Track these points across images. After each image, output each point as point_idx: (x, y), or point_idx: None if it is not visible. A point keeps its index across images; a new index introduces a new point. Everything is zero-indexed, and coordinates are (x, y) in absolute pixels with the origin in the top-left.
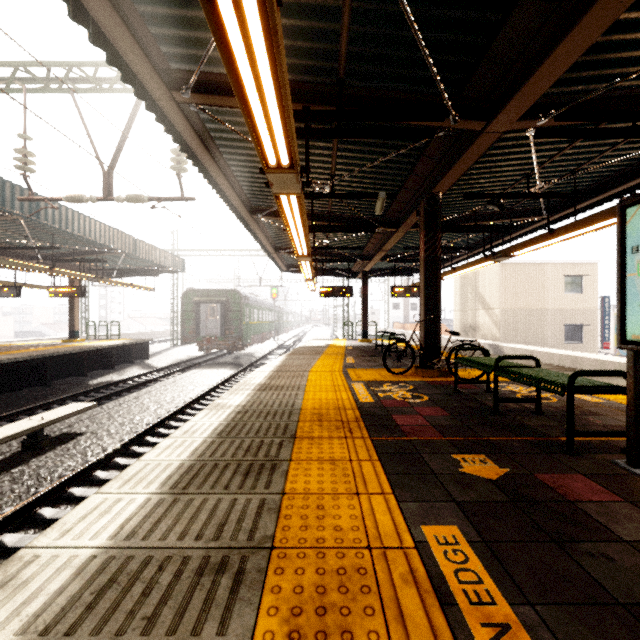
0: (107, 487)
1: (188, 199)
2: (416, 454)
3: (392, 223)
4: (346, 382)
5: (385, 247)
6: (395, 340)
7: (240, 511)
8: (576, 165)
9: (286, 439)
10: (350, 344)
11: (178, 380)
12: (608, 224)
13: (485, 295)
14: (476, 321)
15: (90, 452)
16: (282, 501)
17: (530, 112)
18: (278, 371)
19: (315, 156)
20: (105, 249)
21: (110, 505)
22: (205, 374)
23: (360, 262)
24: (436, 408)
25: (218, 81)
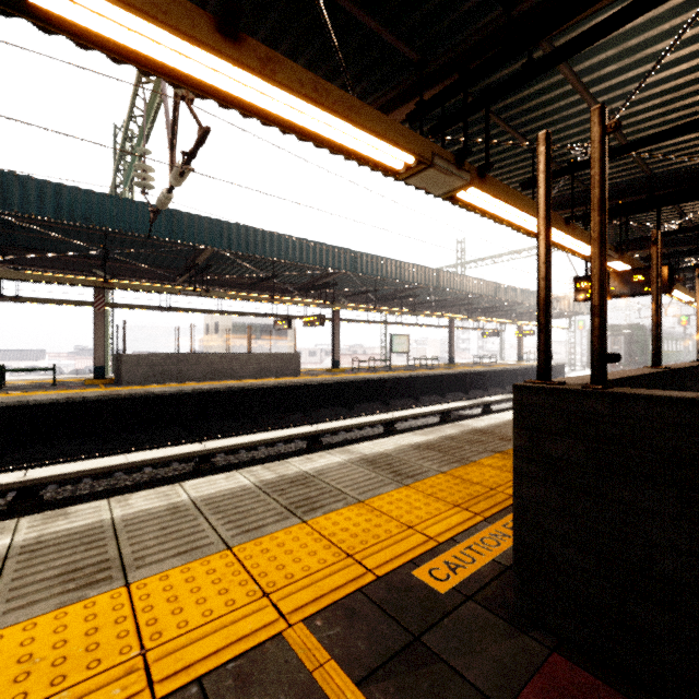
0: None
1: None
2: None
3: None
4: None
5: None
6: None
7: None
8: None
9: None
10: None
11: None
12: None
13: None
14: None
15: None
16: None
17: None
18: None
19: None
20: None
21: None
22: None
23: None
24: None
25: None
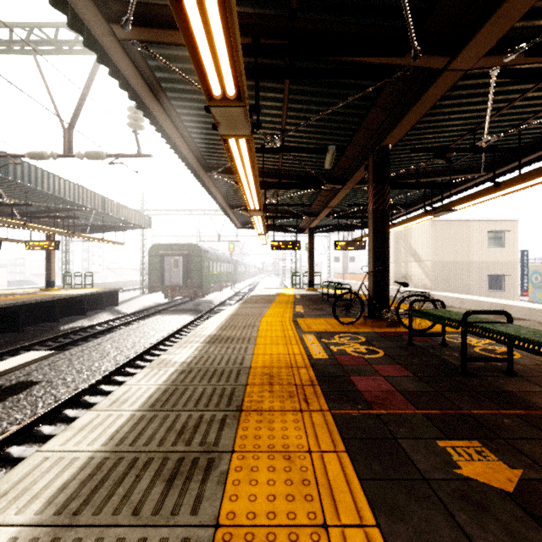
0: None
1: (145, 155)
2: (391, 439)
3: (338, 180)
4: (297, 333)
5: (331, 204)
6: (341, 290)
7: None
8: (521, 119)
9: (230, 413)
10: (298, 293)
11: (141, 326)
12: None
13: (417, 249)
14: (409, 272)
15: (41, 403)
16: None
17: (496, 48)
18: (230, 320)
19: (266, 109)
20: (77, 207)
21: None
22: (167, 320)
23: (307, 219)
24: (396, 366)
25: (161, 14)
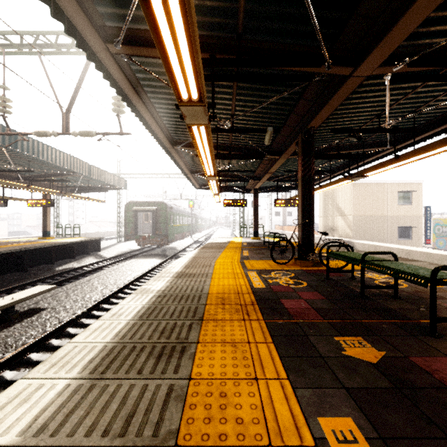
0: (34, 371)
1: (125, 134)
2: (304, 336)
3: (276, 152)
4: (243, 270)
5: (271, 170)
6: (278, 238)
7: (149, 399)
8: (415, 107)
9: (195, 321)
10: (245, 241)
11: (120, 267)
12: (442, 151)
13: (341, 206)
14: (335, 224)
15: (49, 323)
16: (188, 387)
17: (388, 60)
18: (192, 261)
19: (219, 100)
20: (68, 172)
21: (31, 392)
22: (140, 262)
23: (252, 182)
24: (314, 293)
25: (143, 36)
